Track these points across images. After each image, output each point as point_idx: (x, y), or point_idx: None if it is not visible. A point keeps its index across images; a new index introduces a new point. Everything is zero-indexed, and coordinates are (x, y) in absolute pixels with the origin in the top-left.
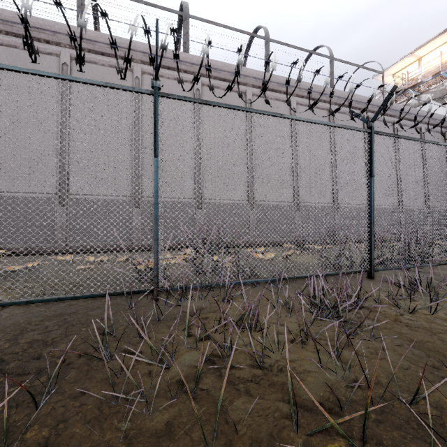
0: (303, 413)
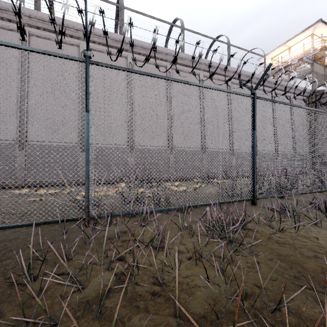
0: (189, 326)
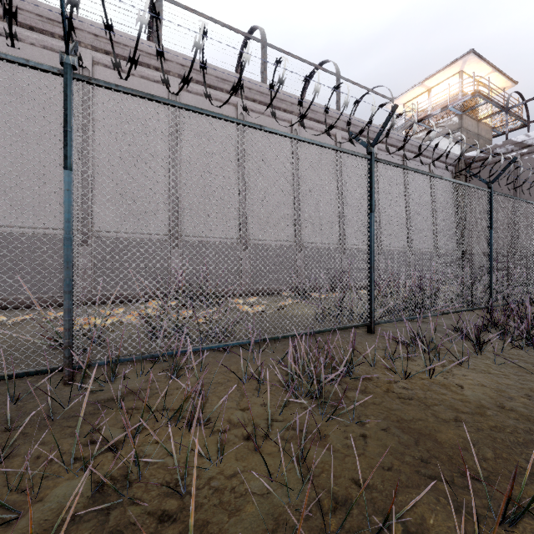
0: None
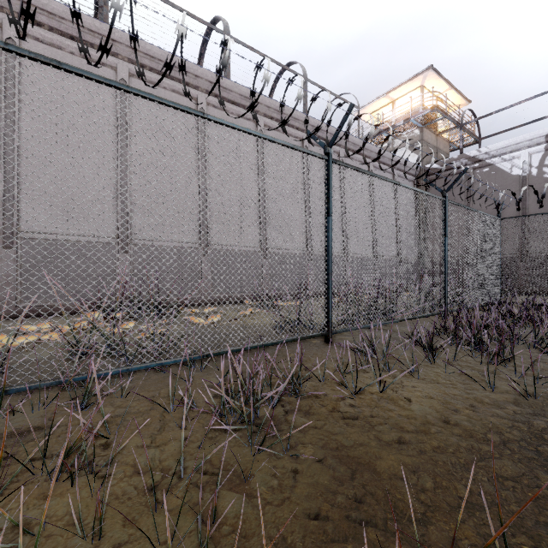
0: None
